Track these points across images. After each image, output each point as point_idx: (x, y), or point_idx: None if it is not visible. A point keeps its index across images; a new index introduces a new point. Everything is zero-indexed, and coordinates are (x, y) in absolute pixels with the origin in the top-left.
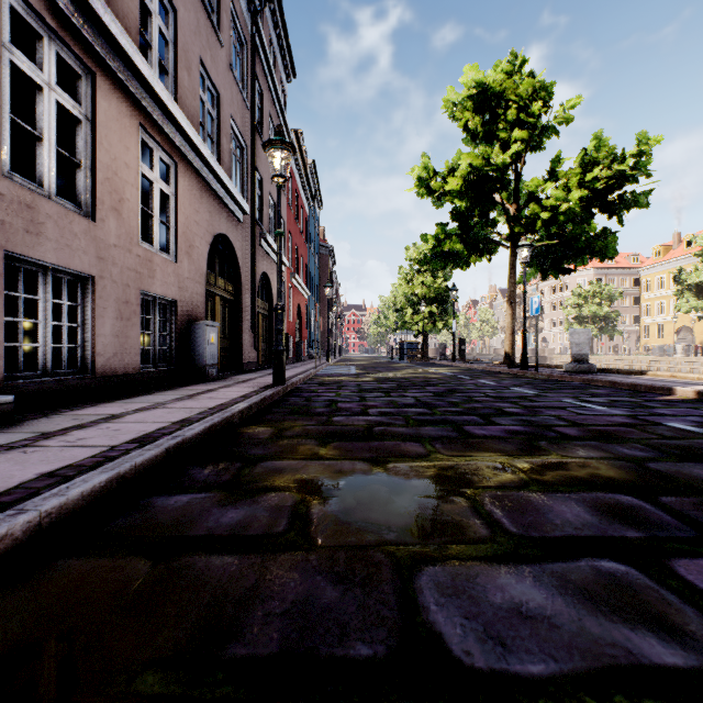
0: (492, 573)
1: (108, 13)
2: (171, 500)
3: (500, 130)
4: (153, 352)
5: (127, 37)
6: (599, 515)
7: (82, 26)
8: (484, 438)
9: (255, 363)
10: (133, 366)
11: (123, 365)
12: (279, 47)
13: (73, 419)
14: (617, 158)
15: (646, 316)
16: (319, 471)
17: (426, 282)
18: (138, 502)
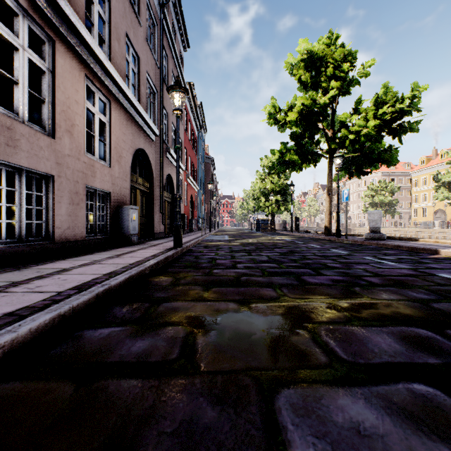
0: (333, 395)
1: (63, 0)
2: (97, 332)
3: (322, 81)
4: (94, 226)
5: (77, 17)
6: (405, 345)
7: (46, 8)
8: (316, 285)
9: (163, 233)
10: (81, 235)
11: (74, 234)
12: (178, 28)
13: (36, 271)
14: (399, 99)
15: (415, 203)
16: (203, 310)
17: (274, 181)
18: (73, 334)
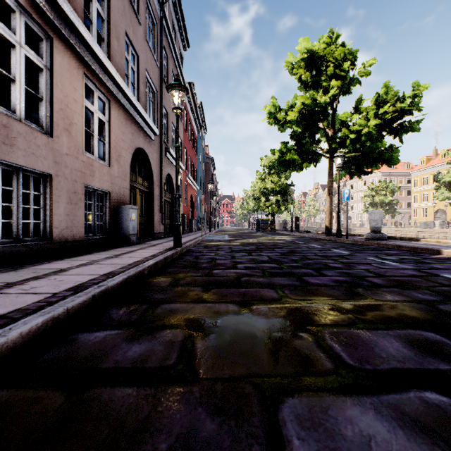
0: (340, 405)
1: None
2: (92, 336)
3: (322, 80)
4: (93, 225)
5: (75, 14)
6: (413, 349)
7: (43, 5)
8: (319, 286)
9: (162, 233)
10: (79, 235)
11: (72, 234)
12: (178, 27)
13: (32, 272)
14: (400, 99)
15: (415, 203)
16: (202, 312)
17: (274, 181)
18: (67, 338)
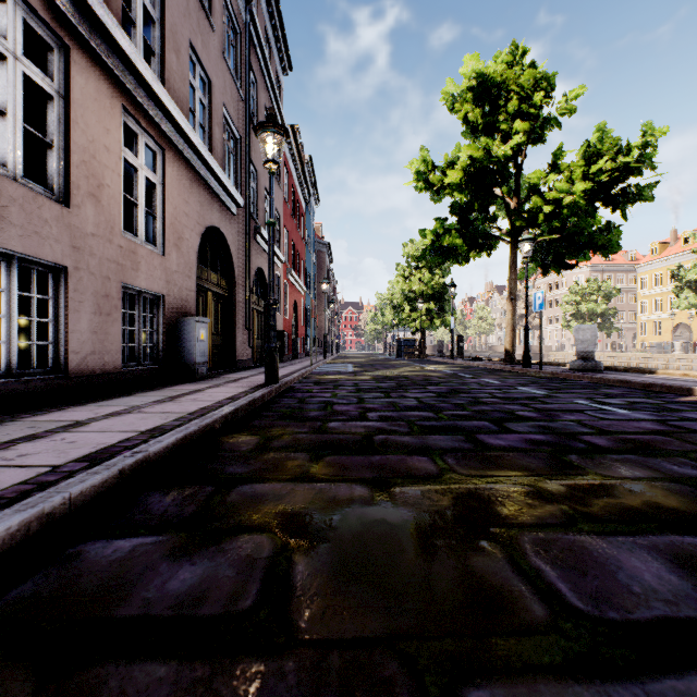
0: None
1: None
2: (110, 548)
3: (501, 121)
4: (137, 349)
5: (106, 9)
6: (689, 576)
7: None
8: (503, 451)
9: (249, 360)
10: (114, 364)
11: (102, 363)
12: (275, 39)
13: (28, 426)
14: (622, 150)
15: (643, 313)
16: (308, 499)
17: (424, 279)
18: (64, 552)
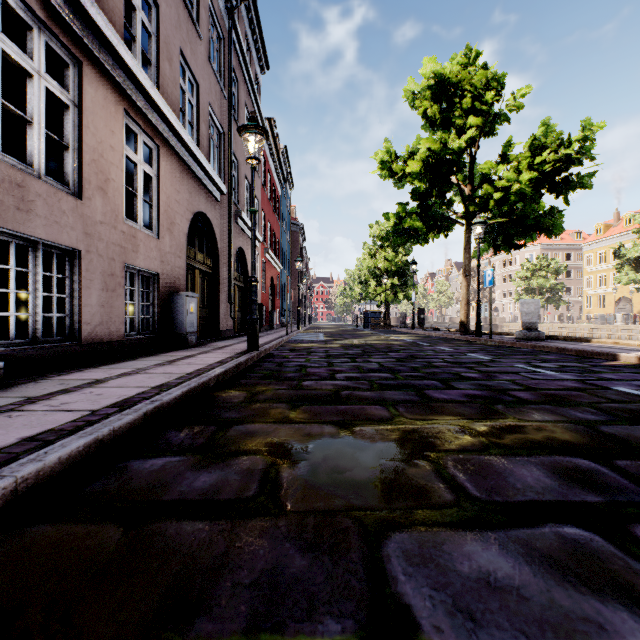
0: (458, 540)
1: (94, 7)
2: (147, 463)
3: (456, 117)
4: (137, 320)
5: (112, 29)
6: (558, 479)
7: (70, 19)
8: (445, 402)
9: (231, 330)
10: (118, 334)
11: (109, 333)
12: (254, 42)
13: (59, 383)
14: (564, 143)
15: (588, 288)
16: (289, 435)
17: (388, 257)
18: (115, 466)
